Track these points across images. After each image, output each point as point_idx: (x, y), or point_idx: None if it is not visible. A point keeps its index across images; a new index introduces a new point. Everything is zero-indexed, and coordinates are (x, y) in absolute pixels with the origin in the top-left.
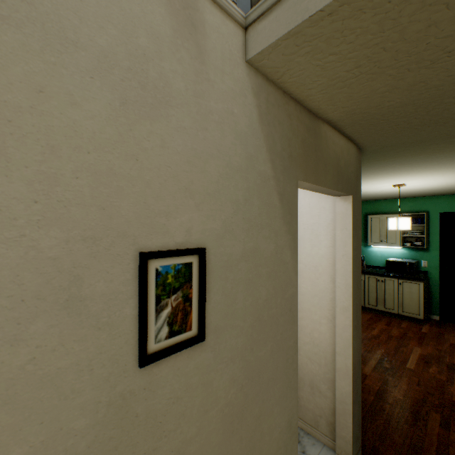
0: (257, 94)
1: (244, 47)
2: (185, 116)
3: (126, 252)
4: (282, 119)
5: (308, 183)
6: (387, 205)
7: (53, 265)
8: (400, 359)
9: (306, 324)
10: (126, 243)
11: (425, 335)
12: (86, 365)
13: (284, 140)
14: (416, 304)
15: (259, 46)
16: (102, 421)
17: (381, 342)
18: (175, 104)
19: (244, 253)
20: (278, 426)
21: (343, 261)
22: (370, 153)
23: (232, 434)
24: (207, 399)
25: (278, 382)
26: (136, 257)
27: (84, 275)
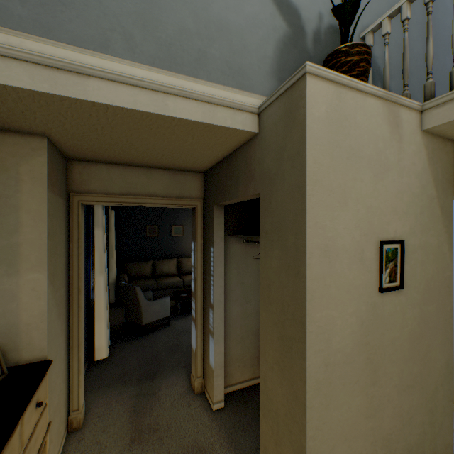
0: (426, 147)
1: (419, 123)
2: (393, 173)
3: (374, 241)
4: (442, 157)
5: None
6: None
7: (357, 244)
8: None
9: None
10: (374, 237)
11: None
12: (364, 285)
13: (443, 170)
14: None
15: (433, 123)
16: (368, 311)
17: None
18: (390, 169)
19: (419, 245)
20: (439, 361)
21: None
22: None
23: (413, 348)
24: (402, 321)
25: (439, 332)
26: (377, 243)
27: (364, 249)
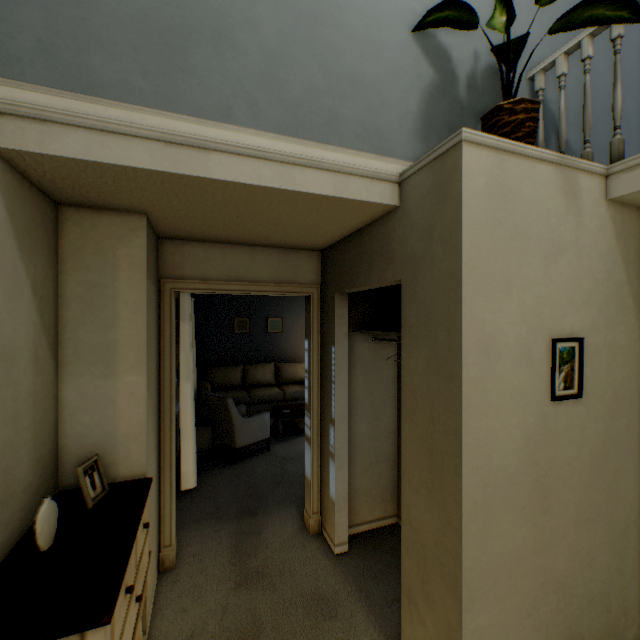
0: (614, 220)
1: (604, 190)
2: (569, 255)
3: (545, 338)
4: (634, 232)
5: None
6: None
7: (523, 342)
8: None
9: None
10: (545, 333)
11: None
12: (532, 392)
13: (636, 249)
14: None
15: (621, 191)
16: (537, 423)
17: None
18: (565, 250)
19: (604, 343)
20: (630, 491)
21: None
22: None
23: (596, 472)
24: (581, 438)
25: (630, 454)
26: (548, 341)
27: (531, 348)
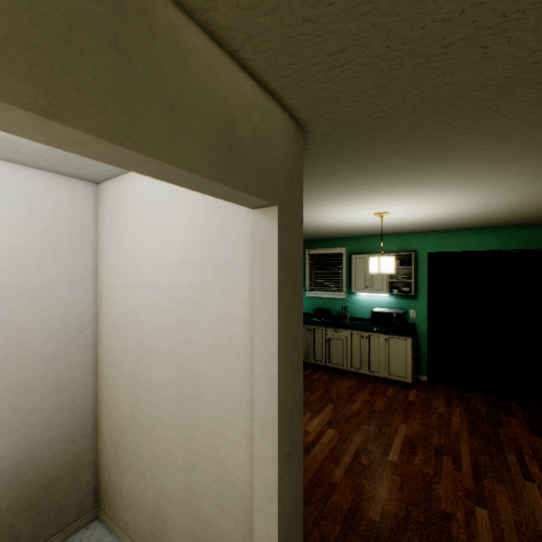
0: None
1: None
2: None
3: None
4: None
5: (79, 132)
6: (374, 243)
7: None
8: (382, 447)
9: (217, 445)
10: None
11: (412, 405)
12: None
13: None
14: (403, 365)
15: None
16: None
17: (362, 422)
18: None
19: None
20: None
21: (265, 334)
22: (322, 140)
23: None
24: None
25: None
26: None
27: None
